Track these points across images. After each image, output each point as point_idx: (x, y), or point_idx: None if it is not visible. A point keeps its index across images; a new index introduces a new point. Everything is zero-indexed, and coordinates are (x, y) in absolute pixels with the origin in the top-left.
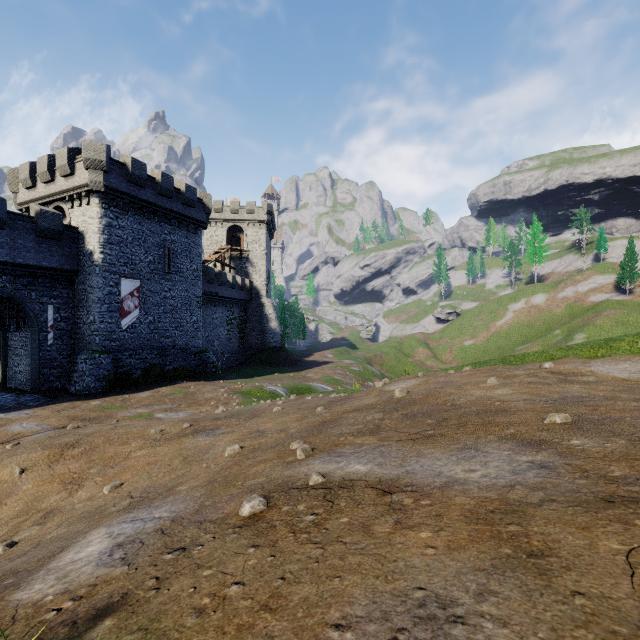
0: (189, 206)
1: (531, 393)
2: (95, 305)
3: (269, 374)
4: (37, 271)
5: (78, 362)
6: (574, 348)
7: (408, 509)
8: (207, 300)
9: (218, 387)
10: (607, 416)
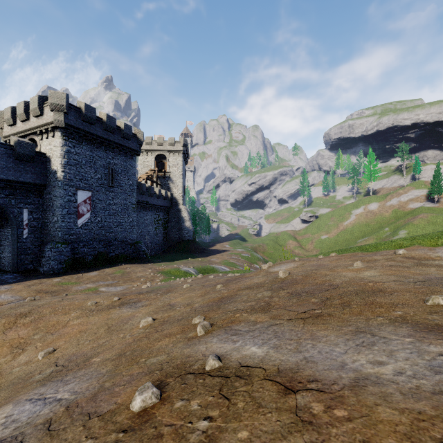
0: (127, 139)
1: (396, 275)
2: (58, 209)
3: (184, 259)
4: (15, 184)
5: (45, 250)
6: (417, 238)
7: (321, 424)
8: (140, 206)
9: (147, 268)
10: None
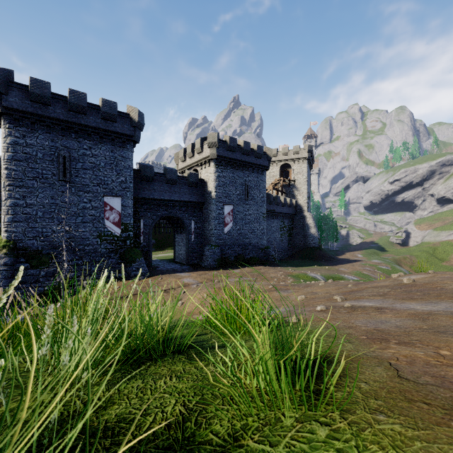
0: (258, 158)
1: None
2: (212, 220)
3: (310, 266)
4: (188, 204)
5: (205, 250)
6: None
7: (386, 312)
8: (268, 215)
9: (277, 271)
10: None
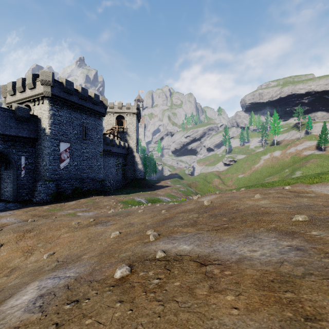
0: (96, 105)
1: (280, 203)
2: (46, 156)
3: (137, 192)
4: (16, 138)
5: (37, 186)
6: (300, 178)
7: (217, 277)
8: (105, 154)
9: (111, 199)
10: (328, 217)
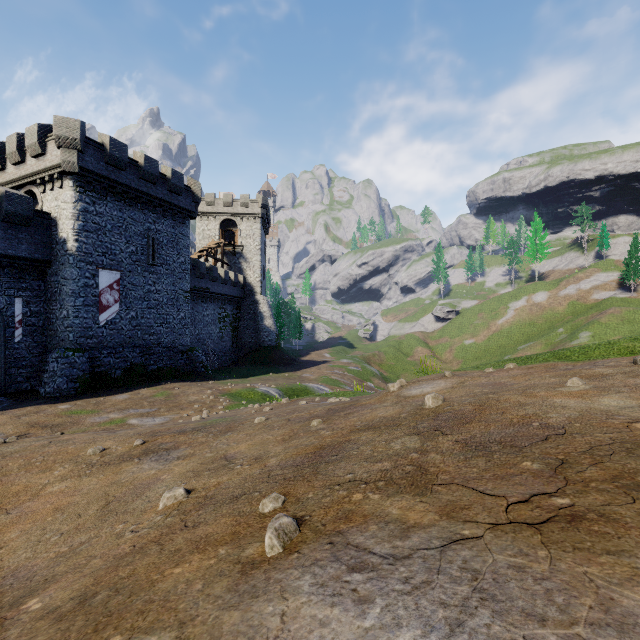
0: (176, 193)
1: None
2: (69, 298)
3: (263, 374)
4: (2, 260)
5: (49, 361)
6: None
7: None
8: (197, 296)
9: (205, 388)
10: None
